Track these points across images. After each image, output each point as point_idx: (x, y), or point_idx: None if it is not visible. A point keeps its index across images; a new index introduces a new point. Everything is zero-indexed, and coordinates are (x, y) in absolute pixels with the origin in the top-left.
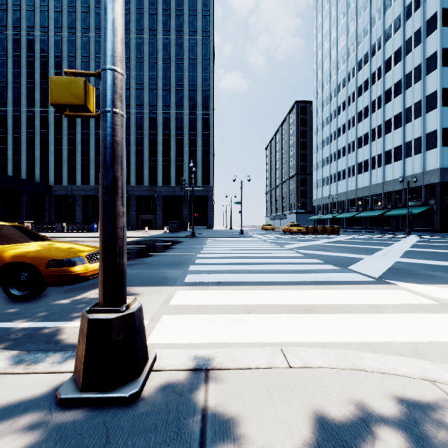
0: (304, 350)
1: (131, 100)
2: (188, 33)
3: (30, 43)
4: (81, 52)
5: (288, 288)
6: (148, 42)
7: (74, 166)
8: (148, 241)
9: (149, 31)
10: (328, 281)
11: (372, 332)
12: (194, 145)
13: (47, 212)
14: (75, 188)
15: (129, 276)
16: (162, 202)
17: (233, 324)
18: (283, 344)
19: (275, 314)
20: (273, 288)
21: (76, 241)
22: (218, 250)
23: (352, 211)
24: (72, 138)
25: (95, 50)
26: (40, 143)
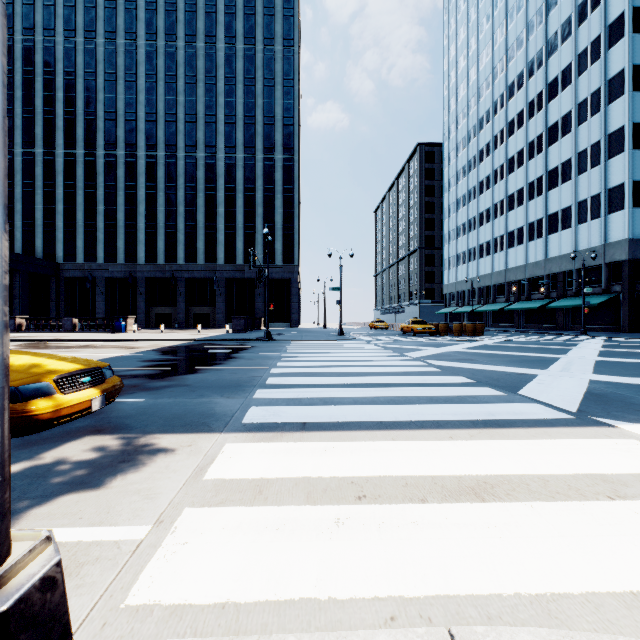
0: (508, 638)
1: (178, 138)
2: (263, 41)
3: (28, 53)
4: (104, 67)
5: (428, 436)
6: (204, 53)
7: (94, 235)
8: (198, 347)
9: (205, 37)
10: (495, 421)
11: (634, 557)
12: (272, 205)
13: (54, 302)
14: (95, 267)
15: (147, 410)
16: (224, 288)
17: (329, 535)
18: (448, 601)
19: (415, 504)
20: (401, 437)
21: (88, 347)
22: (304, 362)
23: (500, 301)
24: (91, 193)
25: (125, 63)
26: (42, 200)
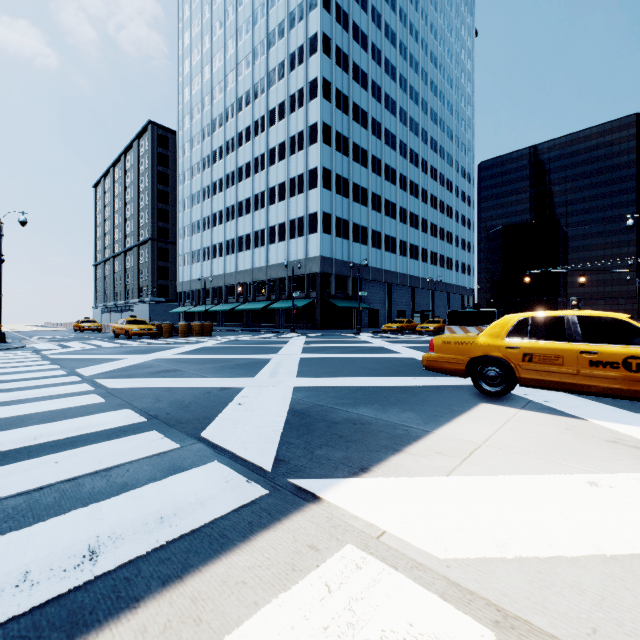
0: None
1: None
2: None
3: None
4: None
5: None
6: None
7: None
8: None
9: None
10: (80, 591)
11: None
12: None
13: None
14: None
15: None
16: None
17: None
18: None
19: None
20: None
21: None
22: None
23: (232, 301)
24: None
25: None
26: None
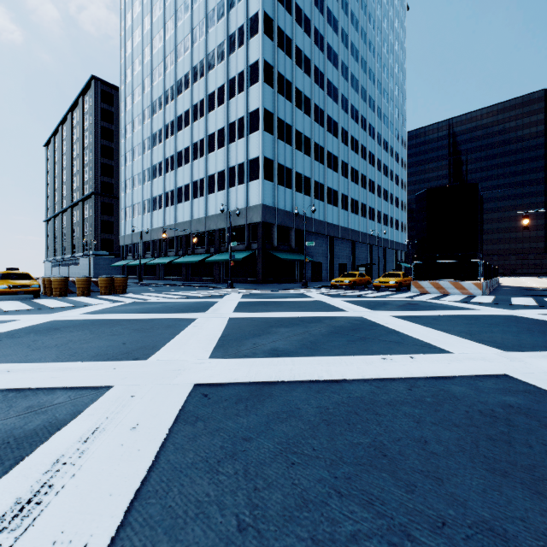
0: None
1: None
2: None
3: None
4: None
5: None
6: None
7: None
8: None
9: None
10: None
11: None
12: None
13: None
14: None
15: None
16: None
17: None
18: None
19: None
20: None
21: None
22: None
23: (171, 254)
24: None
25: None
26: None
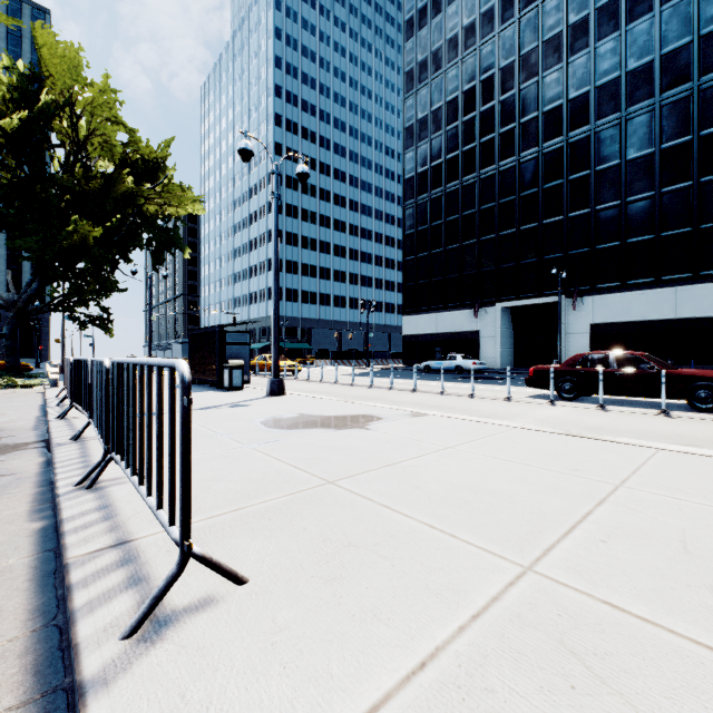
0: None
1: None
2: None
3: None
4: None
5: None
6: None
7: None
8: None
9: None
10: None
11: None
12: (18, 249)
13: None
14: None
15: None
16: None
17: None
18: None
19: None
20: None
21: None
22: None
23: None
24: None
25: None
26: None
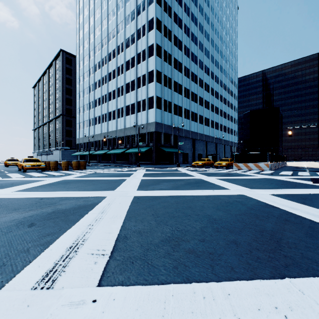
0: None
1: None
2: None
3: None
4: None
5: None
6: None
7: None
8: None
9: None
10: None
11: None
12: None
13: None
14: None
15: None
16: None
17: None
18: None
19: None
20: None
21: None
22: None
23: (105, 149)
24: None
25: None
26: None
